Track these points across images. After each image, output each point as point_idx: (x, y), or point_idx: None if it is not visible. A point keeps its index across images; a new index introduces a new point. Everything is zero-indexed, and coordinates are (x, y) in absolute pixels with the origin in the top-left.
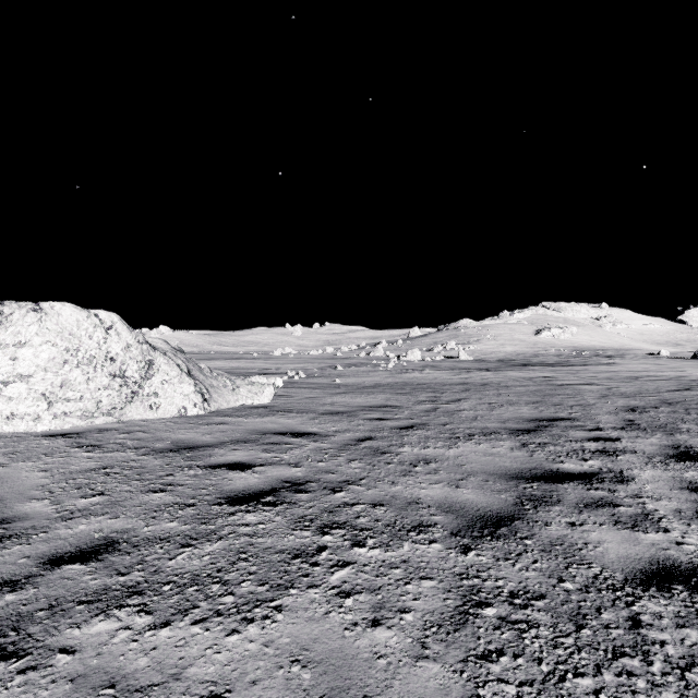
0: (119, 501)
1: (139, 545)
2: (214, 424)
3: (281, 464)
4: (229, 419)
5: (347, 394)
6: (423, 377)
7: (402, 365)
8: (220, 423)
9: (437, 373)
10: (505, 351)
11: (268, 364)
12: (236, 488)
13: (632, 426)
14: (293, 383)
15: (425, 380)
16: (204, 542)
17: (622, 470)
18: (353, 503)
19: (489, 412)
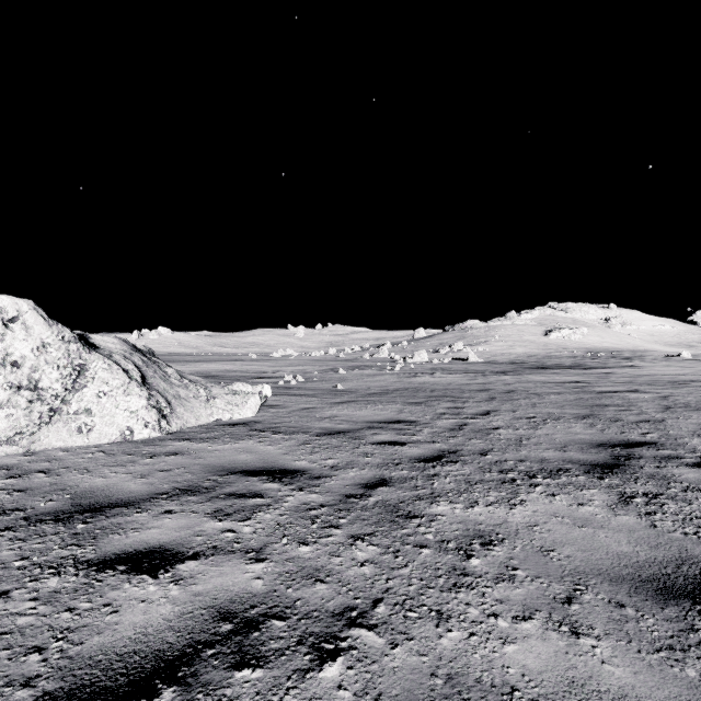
0: None
1: None
2: (162, 456)
3: (233, 550)
4: (189, 445)
5: (350, 403)
6: (436, 382)
7: (410, 368)
8: (172, 453)
9: (451, 377)
10: (515, 353)
11: (265, 367)
12: (110, 644)
13: None
14: (289, 389)
15: (439, 385)
16: None
17: None
18: None
19: (533, 432)
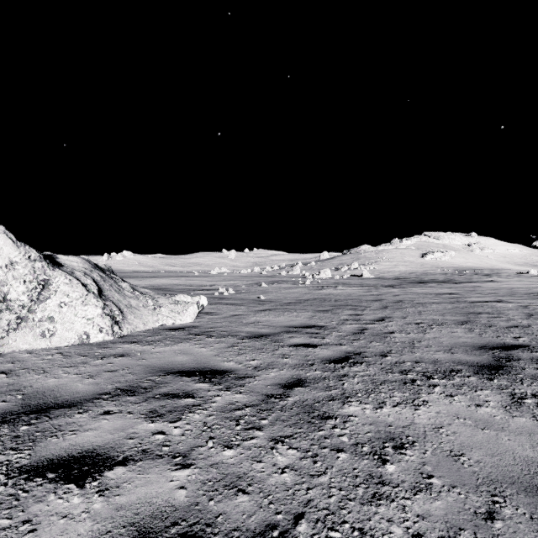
0: None
1: None
2: (111, 357)
3: (161, 455)
4: (135, 347)
5: (270, 311)
6: (339, 294)
7: (317, 282)
8: (120, 355)
9: (350, 290)
10: (399, 271)
11: (204, 281)
12: None
13: None
14: (222, 299)
15: (341, 296)
16: None
17: None
18: None
19: (423, 336)
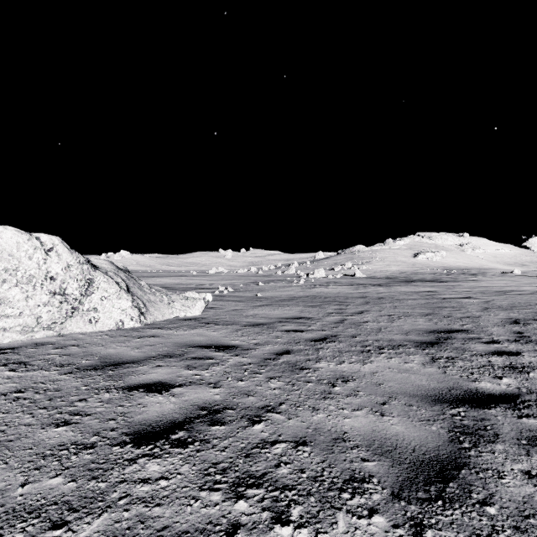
0: (10, 440)
1: None
2: (146, 337)
3: (201, 383)
4: (161, 331)
5: (266, 306)
6: (329, 292)
7: (311, 282)
8: (152, 336)
9: (340, 288)
10: (391, 270)
11: (204, 281)
12: (147, 417)
13: (523, 339)
14: (223, 296)
15: (331, 294)
16: (83, 517)
17: None
18: (273, 440)
19: (390, 324)
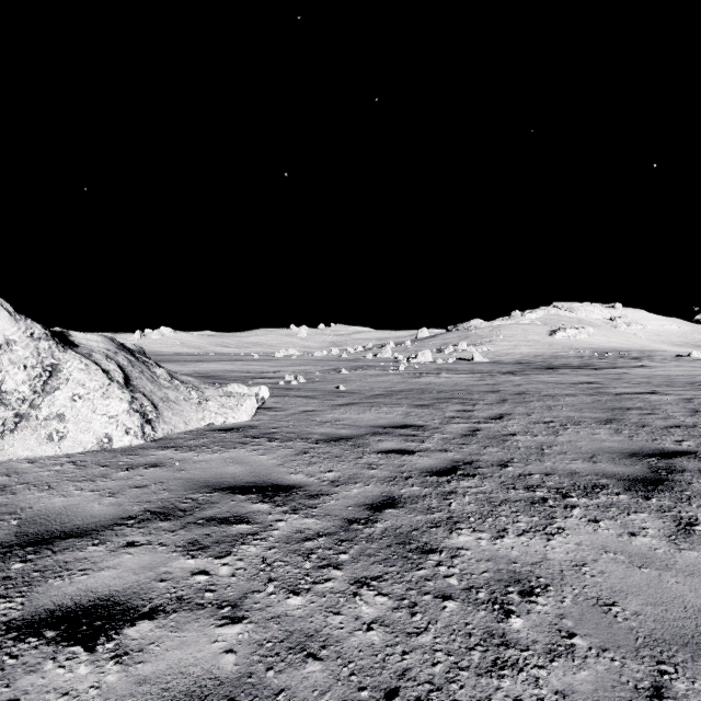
0: None
1: None
2: (140, 468)
3: (202, 604)
4: (173, 454)
5: (352, 406)
6: (442, 383)
7: (414, 368)
8: (152, 465)
9: (457, 377)
10: (521, 353)
11: (266, 367)
12: None
13: None
14: (289, 390)
15: (445, 386)
16: None
17: None
18: None
19: (554, 439)
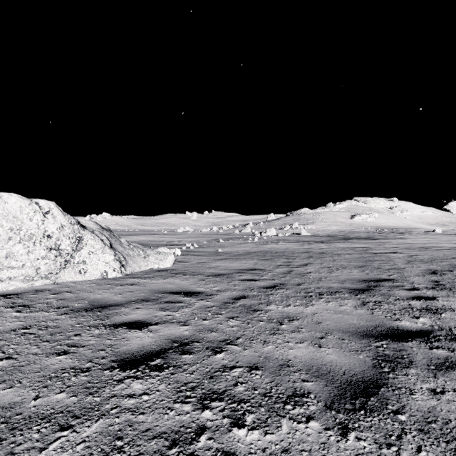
0: (21, 365)
1: (16, 428)
2: (126, 285)
3: (173, 322)
4: (139, 280)
5: (226, 260)
6: (279, 248)
7: (264, 239)
8: (131, 284)
9: (288, 244)
10: (331, 229)
11: (173, 238)
12: (130, 348)
13: (439, 286)
14: (189, 251)
15: (280, 249)
16: (84, 422)
17: (450, 328)
18: (232, 366)
19: (329, 274)
